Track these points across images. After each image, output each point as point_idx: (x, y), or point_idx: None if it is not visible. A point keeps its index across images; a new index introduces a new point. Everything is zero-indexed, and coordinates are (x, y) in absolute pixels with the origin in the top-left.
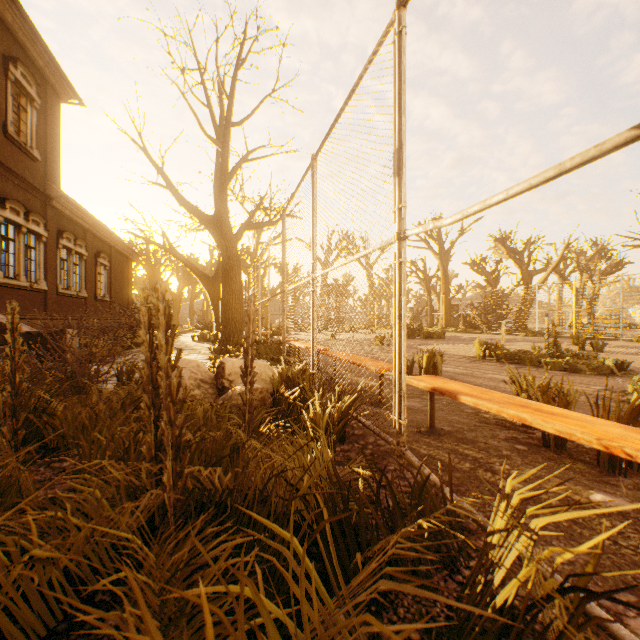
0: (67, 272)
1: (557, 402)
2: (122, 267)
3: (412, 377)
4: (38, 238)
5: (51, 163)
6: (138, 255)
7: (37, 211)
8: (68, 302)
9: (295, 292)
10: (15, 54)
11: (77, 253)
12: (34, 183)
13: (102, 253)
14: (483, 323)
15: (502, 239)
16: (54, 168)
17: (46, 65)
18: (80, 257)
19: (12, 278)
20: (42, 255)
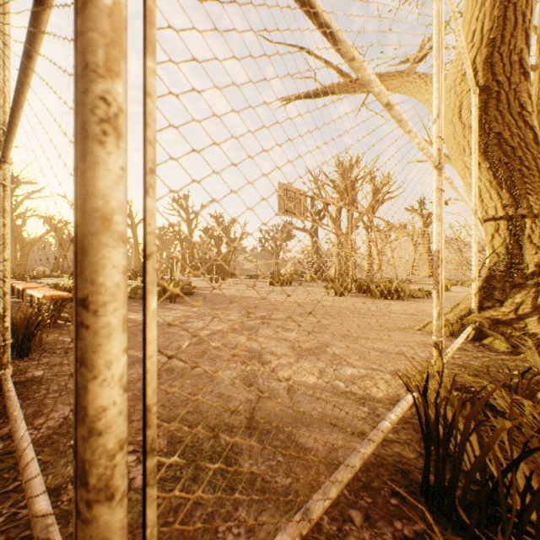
0: None
1: (62, 288)
2: None
3: (17, 284)
4: None
5: None
6: None
7: None
8: None
9: (65, 243)
10: None
11: None
12: None
13: None
14: (205, 270)
15: (216, 217)
16: None
17: None
18: None
19: None
20: None
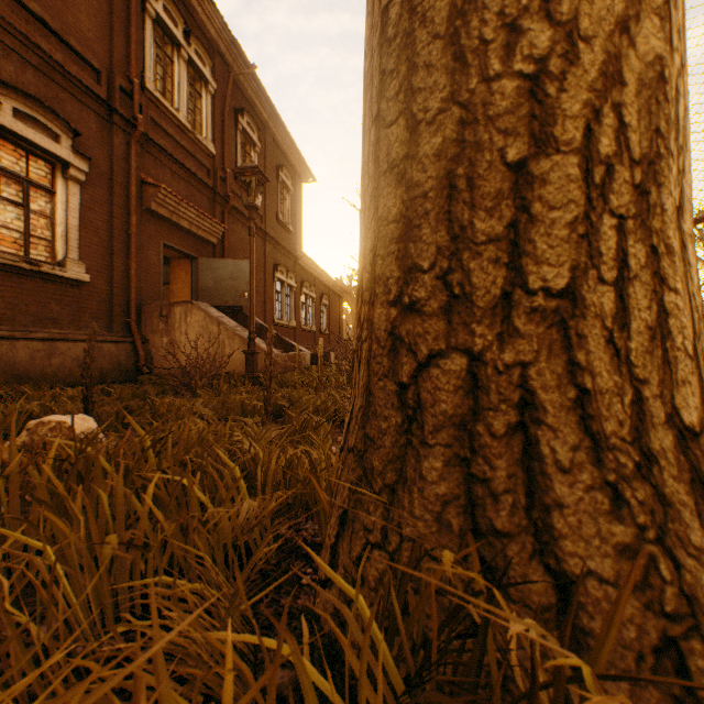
0: (305, 312)
1: None
2: (335, 305)
3: None
4: (291, 289)
5: (297, 232)
6: (347, 293)
7: (290, 269)
8: (305, 335)
9: None
10: (281, 162)
11: (310, 297)
12: (289, 249)
13: (324, 295)
14: None
15: None
16: (299, 235)
17: (296, 162)
18: (311, 300)
19: (280, 319)
20: (293, 301)
